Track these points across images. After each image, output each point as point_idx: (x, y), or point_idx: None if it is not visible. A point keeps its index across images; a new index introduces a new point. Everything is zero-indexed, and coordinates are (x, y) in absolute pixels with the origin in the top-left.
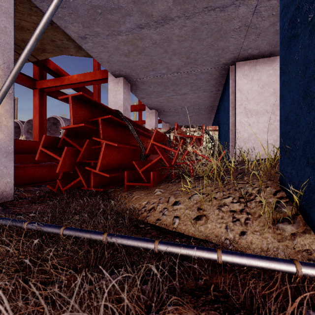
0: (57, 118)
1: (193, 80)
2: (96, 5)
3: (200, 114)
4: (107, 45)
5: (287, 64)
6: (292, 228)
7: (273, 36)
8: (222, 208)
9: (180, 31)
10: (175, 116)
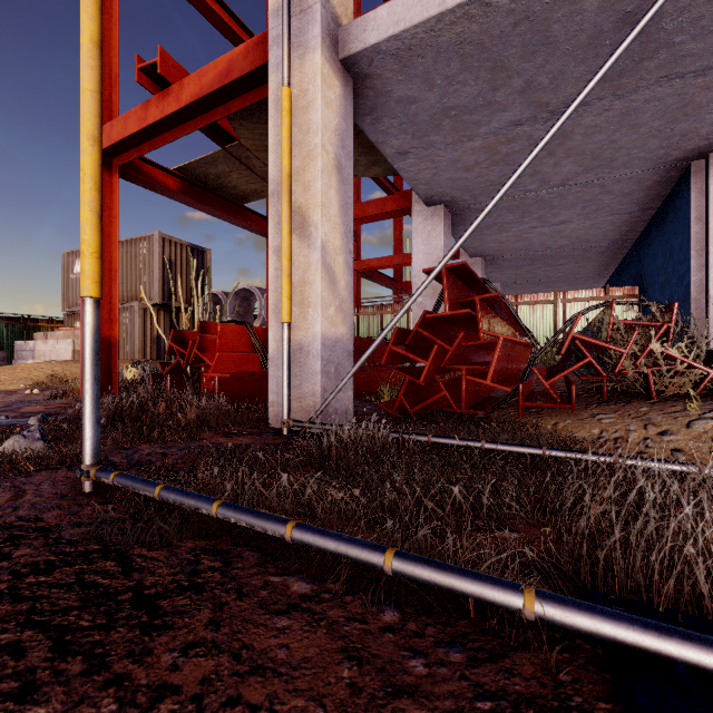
0: None
1: (591, 197)
2: (451, 106)
3: (584, 260)
4: (439, 158)
5: None
6: None
7: None
8: None
9: (595, 119)
10: (522, 268)
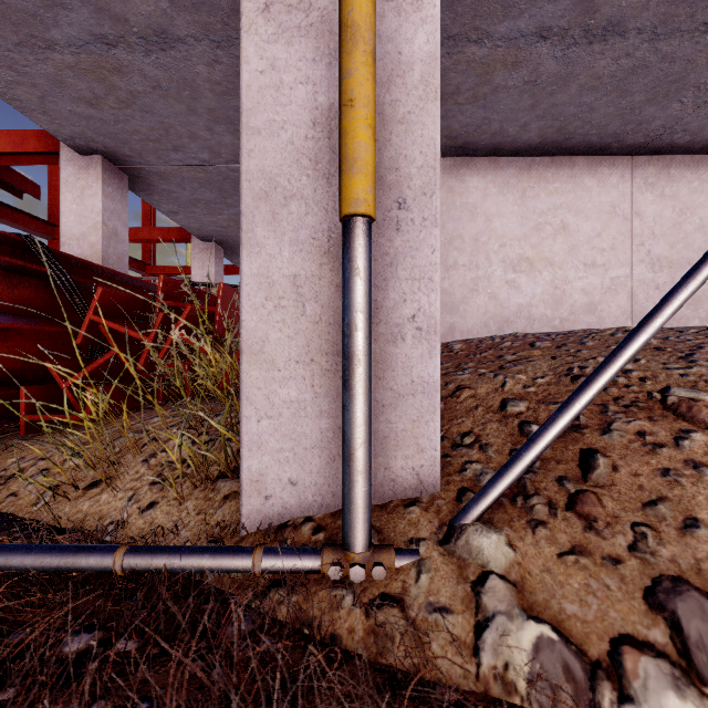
0: None
1: None
2: None
3: None
4: (24, 67)
5: None
6: (232, 485)
7: None
8: (152, 459)
9: (211, 71)
10: None
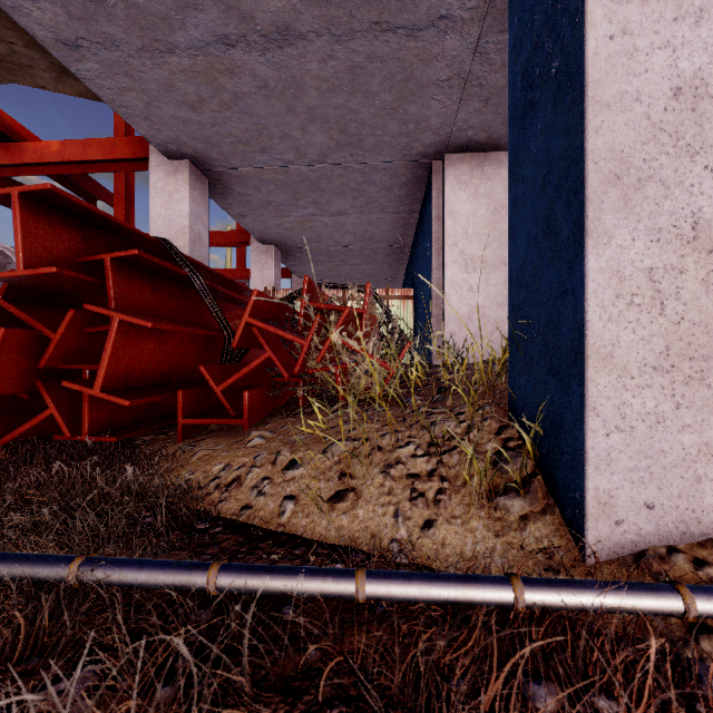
0: (5, 252)
1: (357, 185)
2: None
3: (377, 262)
4: (140, 73)
5: (520, 161)
6: (522, 504)
7: None
8: (392, 471)
9: (322, 68)
10: (323, 264)
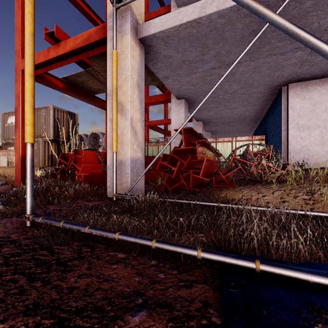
0: None
1: (245, 98)
2: (186, 60)
3: (244, 124)
4: (182, 80)
5: None
6: None
7: (325, 65)
8: (297, 198)
9: (244, 68)
10: (219, 126)
